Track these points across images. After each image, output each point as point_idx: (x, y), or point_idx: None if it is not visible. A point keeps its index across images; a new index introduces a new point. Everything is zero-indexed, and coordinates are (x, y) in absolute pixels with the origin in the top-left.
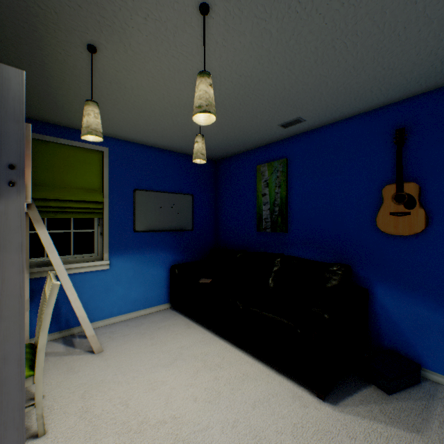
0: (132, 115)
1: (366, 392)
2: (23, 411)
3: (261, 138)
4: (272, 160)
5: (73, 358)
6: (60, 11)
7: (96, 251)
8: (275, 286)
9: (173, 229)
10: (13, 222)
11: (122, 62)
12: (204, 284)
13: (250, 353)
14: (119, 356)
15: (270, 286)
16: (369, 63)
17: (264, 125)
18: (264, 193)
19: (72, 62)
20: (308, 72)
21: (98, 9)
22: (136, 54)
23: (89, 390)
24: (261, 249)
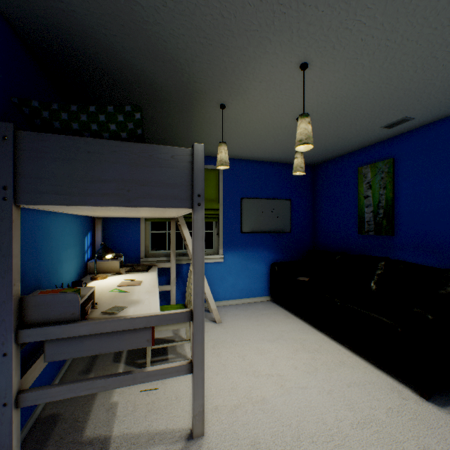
0: (242, 140)
1: None
2: (203, 324)
3: (362, 141)
4: (375, 161)
5: None
6: (208, 92)
7: (213, 247)
8: (376, 288)
9: (273, 231)
10: (199, 224)
11: (240, 109)
12: (302, 281)
13: (348, 347)
14: (233, 328)
15: (372, 289)
16: None
17: (364, 130)
18: (366, 195)
19: (208, 116)
20: (408, 81)
21: (230, 85)
22: (251, 103)
23: (217, 344)
24: (362, 252)
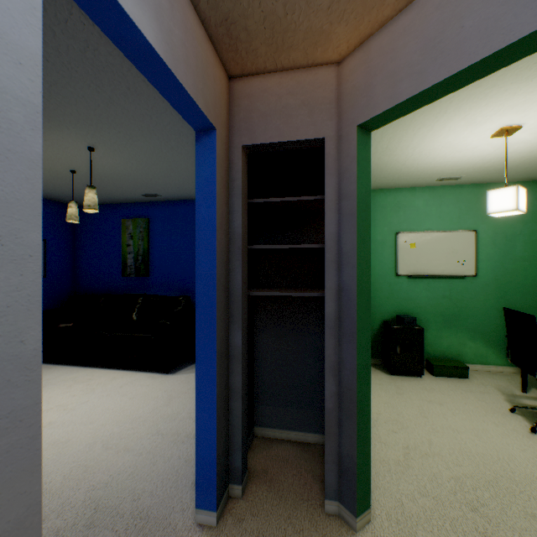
0: None
1: (193, 365)
2: None
3: (126, 198)
4: (136, 217)
5: None
6: None
7: None
8: (138, 318)
9: None
10: None
11: None
12: (66, 327)
13: (117, 368)
14: None
15: (135, 319)
16: (192, 183)
17: (129, 193)
18: (129, 244)
19: None
20: (158, 179)
21: None
22: None
23: None
24: (126, 292)
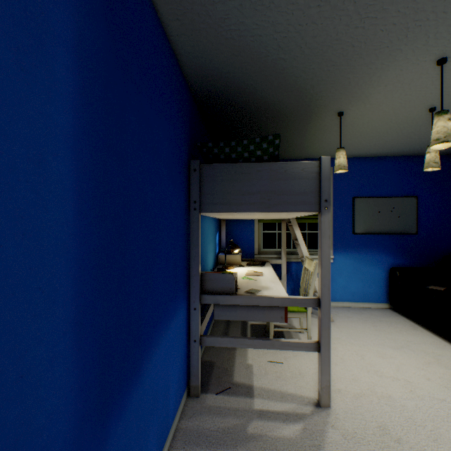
0: (357, 140)
1: None
2: (329, 311)
3: None
4: None
5: (313, 319)
6: (327, 105)
7: None
8: None
9: (392, 233)
10: (326, 225)
11: (359, 112)
12: (434, 291)
13: None
14: (347, 328)
15: None
16: None
17: None
18: None
19: (324, 124)
20: None
21: (351, 95)
22: (372, 105)
23: (331, 340)
24: None
